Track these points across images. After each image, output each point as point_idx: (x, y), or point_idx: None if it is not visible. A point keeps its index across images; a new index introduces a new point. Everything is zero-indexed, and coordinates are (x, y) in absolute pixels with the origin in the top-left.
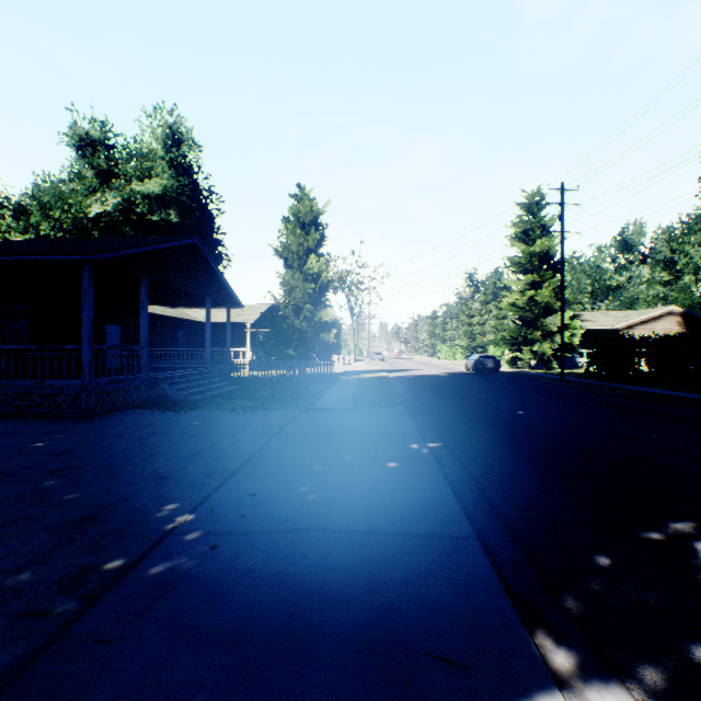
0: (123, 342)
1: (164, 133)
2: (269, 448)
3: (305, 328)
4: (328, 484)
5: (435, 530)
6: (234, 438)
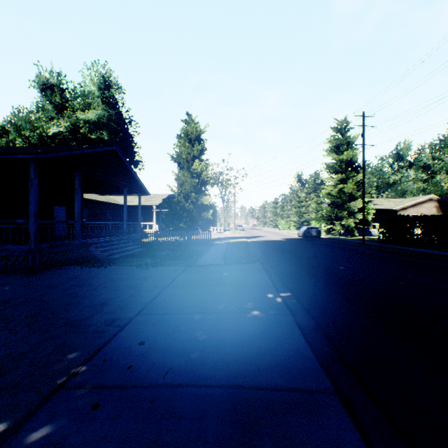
0: (67, 218)
1: (99, 80)
2: (161, 297)
3: (191, 208)
4: (203, 332)
5: (297, 383)
6: (136, 289)
